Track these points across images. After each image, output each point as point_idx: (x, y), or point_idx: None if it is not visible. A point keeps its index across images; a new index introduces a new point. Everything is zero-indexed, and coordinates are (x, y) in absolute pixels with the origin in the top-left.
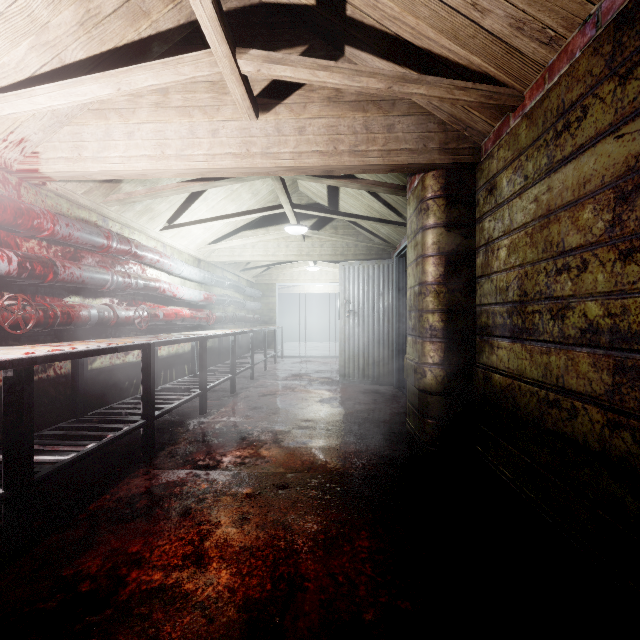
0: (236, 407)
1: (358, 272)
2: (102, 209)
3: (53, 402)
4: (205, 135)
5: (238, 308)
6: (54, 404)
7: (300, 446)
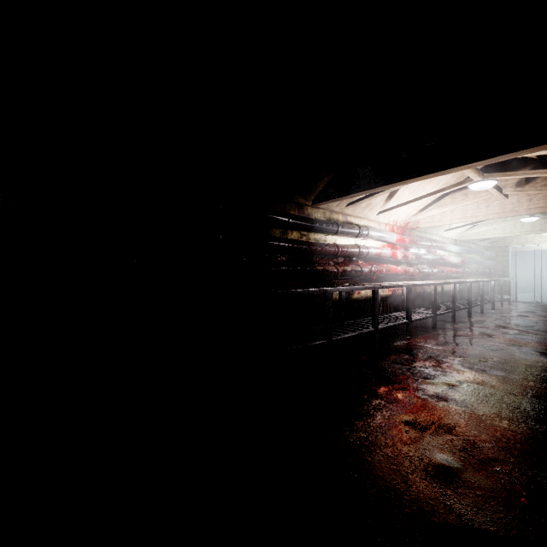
0: (487, 318)
1: None
2: (426, 231)
3: (415, 301)
4: (483, 208)
5: (477, 265)
6: (415, 302)
7: (530, 330)
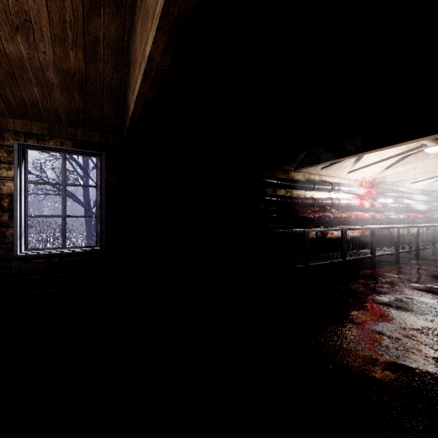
0: None
1: None
2: (393, 184)
3: (382, 242)
4: None
5: None
6: (382, 242)
7: None
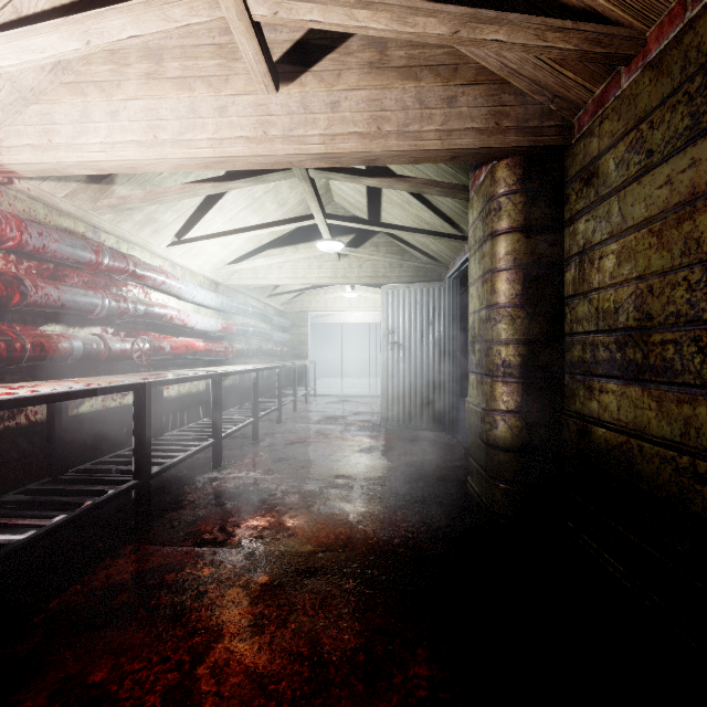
0: (257, 458)
1: (403, 297)
2: (91, 217)
3: (25, 456)
4: (210, 114)
5: (264, 340)
6: (26, 459)
7: (334, 512)
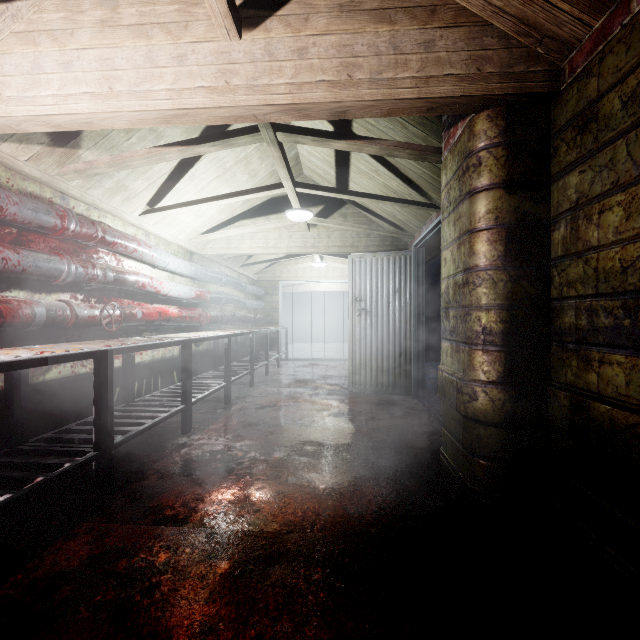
0: (228, 423)
1: (370, 265)
2: (58, 183)
3: None
4: (168, 63)
5: (238, 307)
6: None
7: (302, 484)
